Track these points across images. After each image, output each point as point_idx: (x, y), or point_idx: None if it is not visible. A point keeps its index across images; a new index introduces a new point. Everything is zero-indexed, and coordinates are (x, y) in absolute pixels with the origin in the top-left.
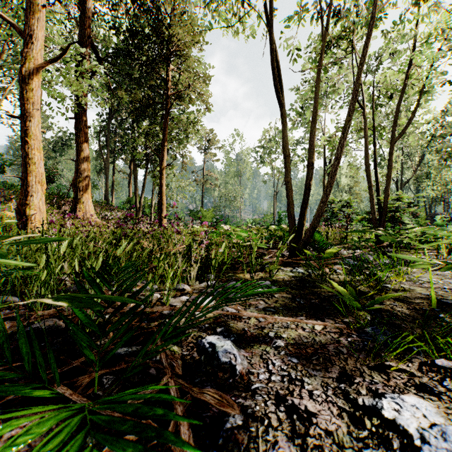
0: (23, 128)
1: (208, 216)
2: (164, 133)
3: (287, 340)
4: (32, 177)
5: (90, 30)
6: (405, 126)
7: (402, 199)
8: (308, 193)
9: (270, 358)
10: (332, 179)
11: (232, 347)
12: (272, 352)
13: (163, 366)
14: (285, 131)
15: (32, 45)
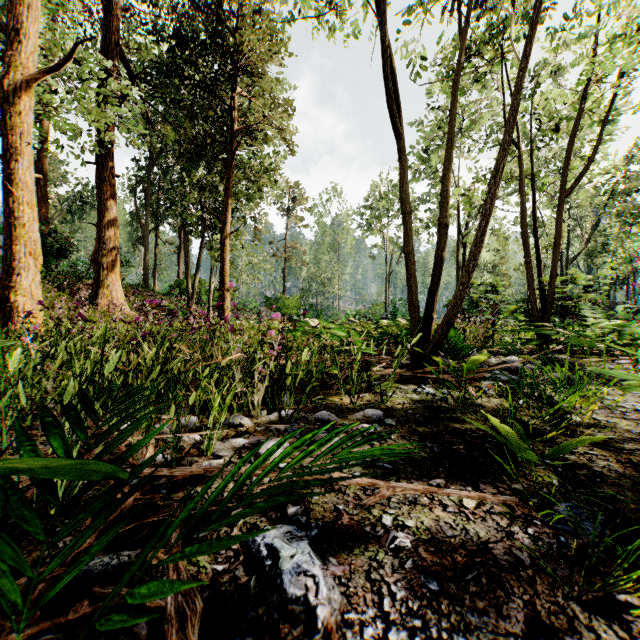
0: (6, 172)
1: (292, 306)
2: (228, 186)
3: (415, 532)
4: (21, 246)
5: (118, 35)
6: (580, 173)
7: (577, 280)
8: (440, 270)
9: (386, 579)
10: (477, 248)
11: (311, 557)
12: (390, 564)
13: (165, 612)
14: (405, 175)
15: (21, 46)
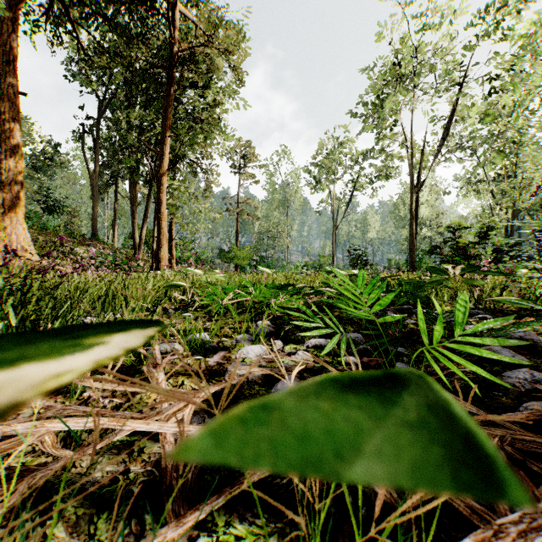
0: None
1: (243, 257)
2: (164, 115)
3: None
4: None
5: None
6: None
7: None
8: None
9: None
10: None
11: None
12: None
13: None
14: None
15: None
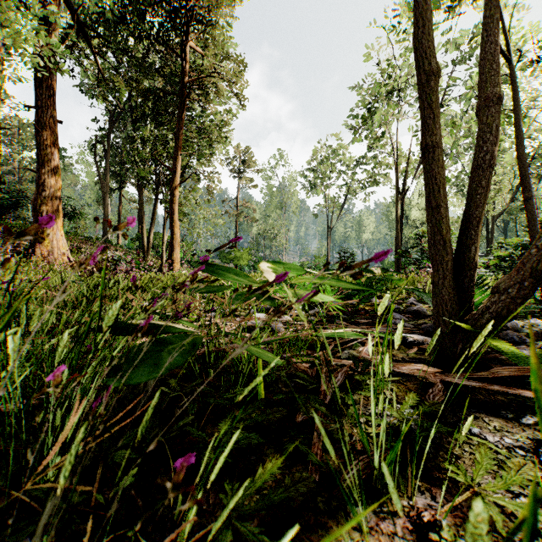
0: None
1: (243, 258)
2: (177, 136)
3: None
4: None
5: None
6: None
7: None
8: (488, 178)
9: None
10: None
11: None
12: None
13: None
14: (426, 5)
15: None
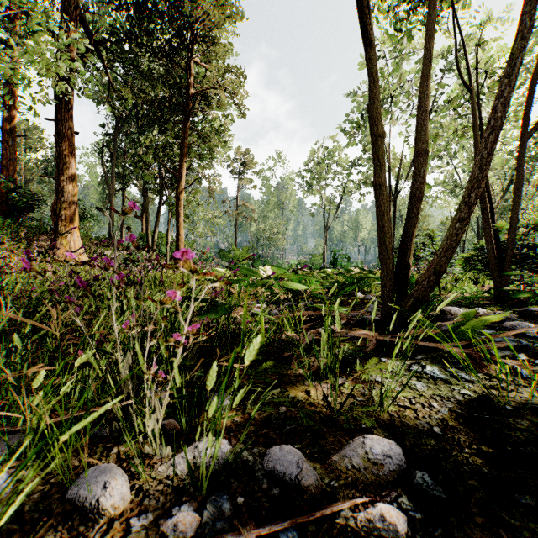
0: None
1: (242, 256)
2: (182, 144)
3: None
4: None
5: None
6: None
7: None
8: (418, 206)
9: None
10: (482, 172)
11: None
12: None
13: None
14: (375, 89)
15: None
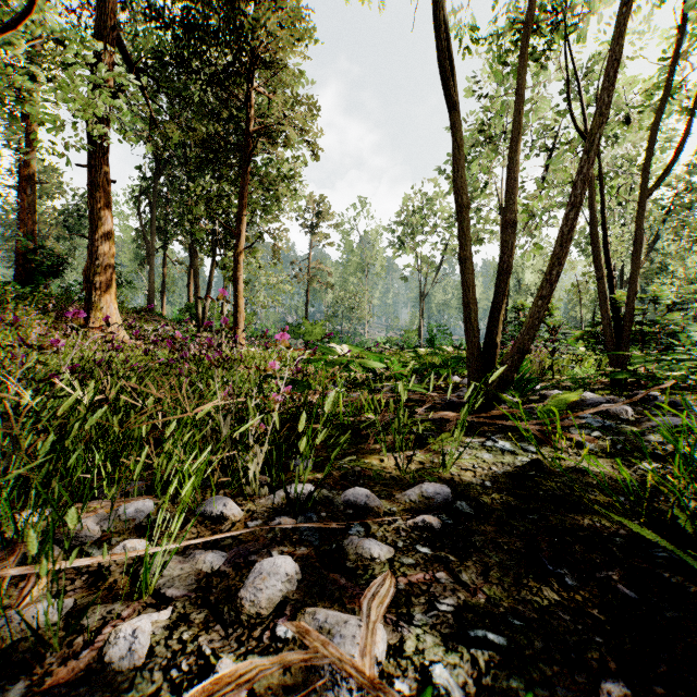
0: None
1: (316, 333)
2: (242, 194)
3: None
4: None
5: (113, 17)
6: (666, 168)
7: (662, 299)
8: (506, 281)
9: None
10: (563, 249)
11: None
12: None
13: None
14: (460, 156)
15: None
